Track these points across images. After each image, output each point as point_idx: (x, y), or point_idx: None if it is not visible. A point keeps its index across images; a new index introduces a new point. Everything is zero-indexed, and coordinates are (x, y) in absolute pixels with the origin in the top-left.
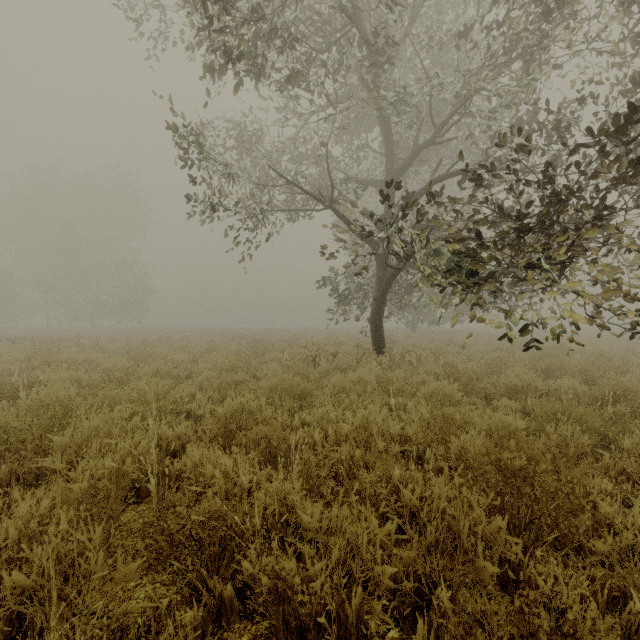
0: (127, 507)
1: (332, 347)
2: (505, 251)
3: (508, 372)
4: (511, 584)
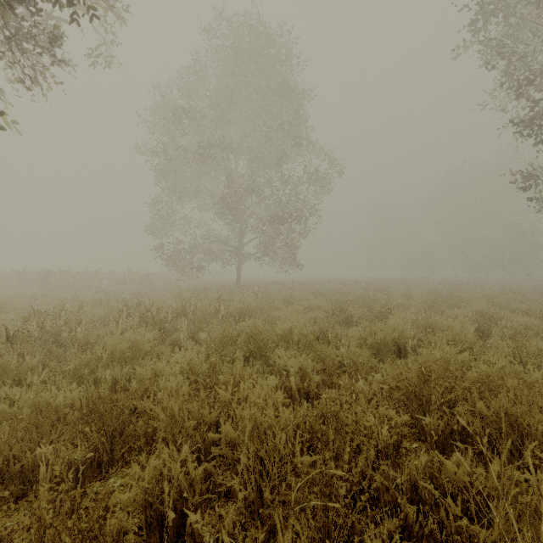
0: None
1: None
2: None
3: None
4: None
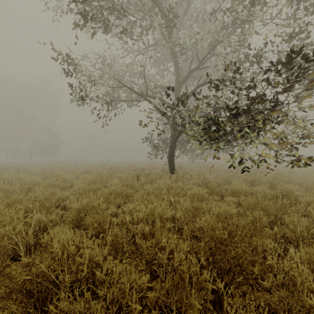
0: (12, 263)
1: (149, 170)
2: (230, 122)
3: (233, 183)
4: (218, 306)
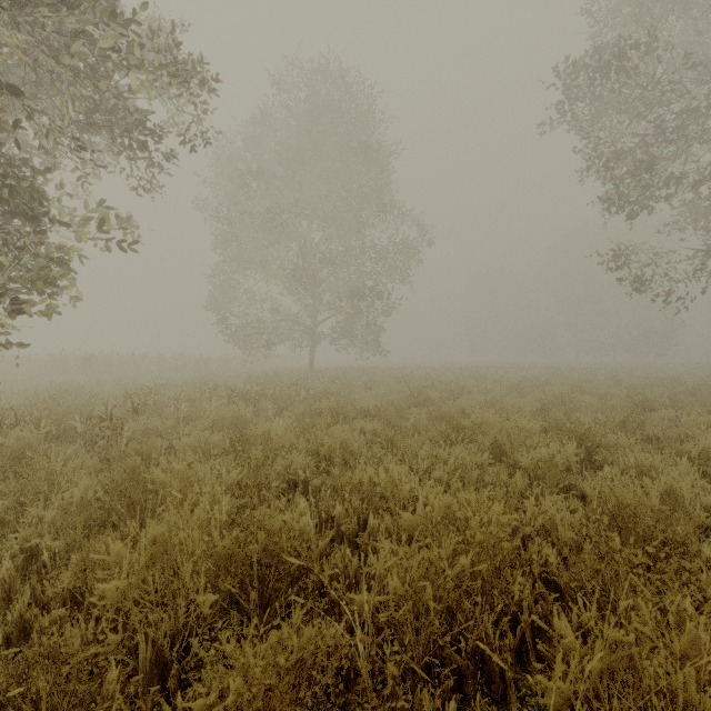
0: None
1: None
2: None
3: None
4: None
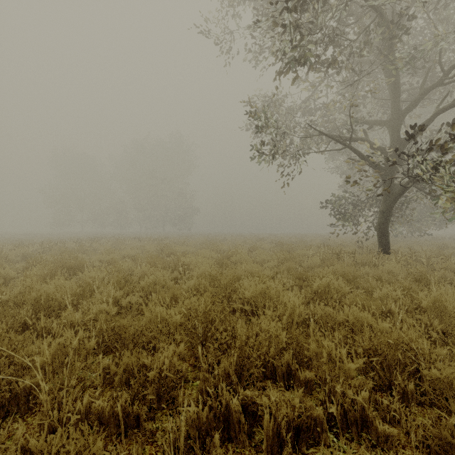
0: None
1: (342, 247)
2: None
3: None
4: None
